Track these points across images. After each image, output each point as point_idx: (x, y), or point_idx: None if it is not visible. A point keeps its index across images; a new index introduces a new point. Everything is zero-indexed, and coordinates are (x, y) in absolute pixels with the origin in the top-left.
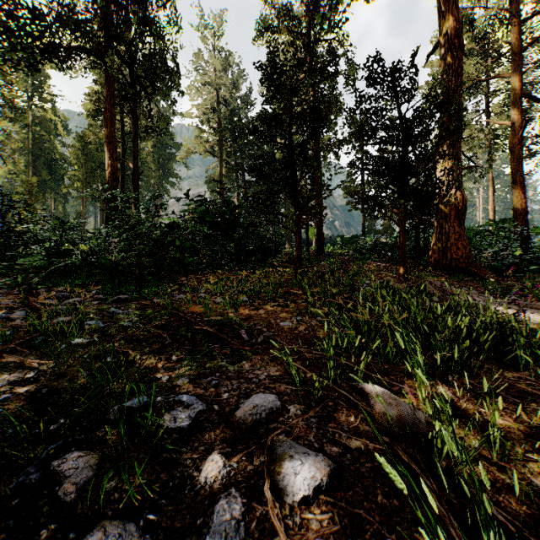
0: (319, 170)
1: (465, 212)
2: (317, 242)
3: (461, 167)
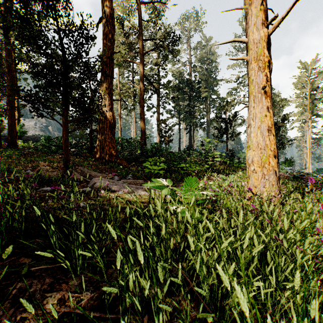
0: (11, 73)
1: (114, 126)
2: (9, 136)
3: (112, 98)
